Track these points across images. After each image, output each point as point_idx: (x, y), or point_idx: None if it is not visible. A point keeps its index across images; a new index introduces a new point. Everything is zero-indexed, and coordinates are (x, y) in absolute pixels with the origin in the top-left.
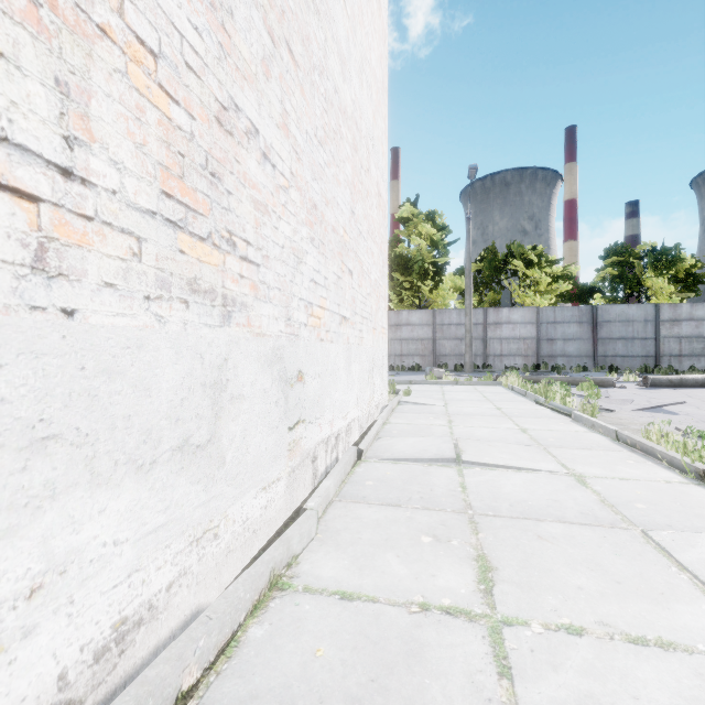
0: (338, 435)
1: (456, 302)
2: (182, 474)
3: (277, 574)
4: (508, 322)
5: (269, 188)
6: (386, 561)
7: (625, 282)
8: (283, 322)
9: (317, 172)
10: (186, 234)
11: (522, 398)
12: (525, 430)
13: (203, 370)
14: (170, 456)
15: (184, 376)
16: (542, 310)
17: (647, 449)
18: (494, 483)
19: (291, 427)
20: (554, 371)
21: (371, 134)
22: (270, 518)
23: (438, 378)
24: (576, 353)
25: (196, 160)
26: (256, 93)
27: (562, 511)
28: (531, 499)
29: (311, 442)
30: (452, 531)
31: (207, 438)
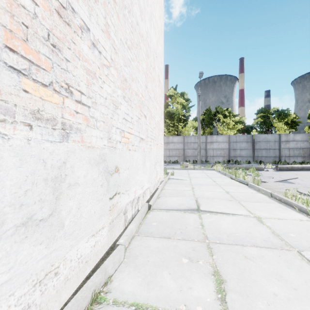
0: (139, 198)
1: (193, 133)
2: (26, 241)
3: (97, 292)
4: (216, 141)
5: (96, 64)
6: (163, 277)
7: (266, 124)
8: (106, 140)
9: (127, 62)
10: (30, 79)
11: (224, 176)
12: (228, 192)
13: (45, 170)
14: (13, 231)
15: (28, 175)
16: (231, 136)
17: (287, 202)
18: (217, 222)
19: (111, 198)
20: (236, 163)
21: (155, 51)
22: (97, 251)
23: (186, 166)
24: (245, 155)
25: (39, 32)
26: (87, 6)
27: (254, 239)
28: (237, 232)
29: (123, 203)
30: (198, 254)
31: (49, 213)
